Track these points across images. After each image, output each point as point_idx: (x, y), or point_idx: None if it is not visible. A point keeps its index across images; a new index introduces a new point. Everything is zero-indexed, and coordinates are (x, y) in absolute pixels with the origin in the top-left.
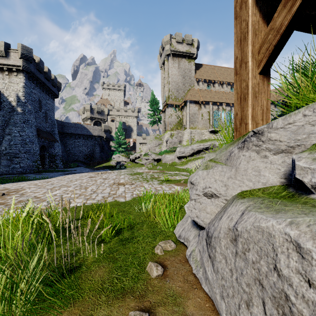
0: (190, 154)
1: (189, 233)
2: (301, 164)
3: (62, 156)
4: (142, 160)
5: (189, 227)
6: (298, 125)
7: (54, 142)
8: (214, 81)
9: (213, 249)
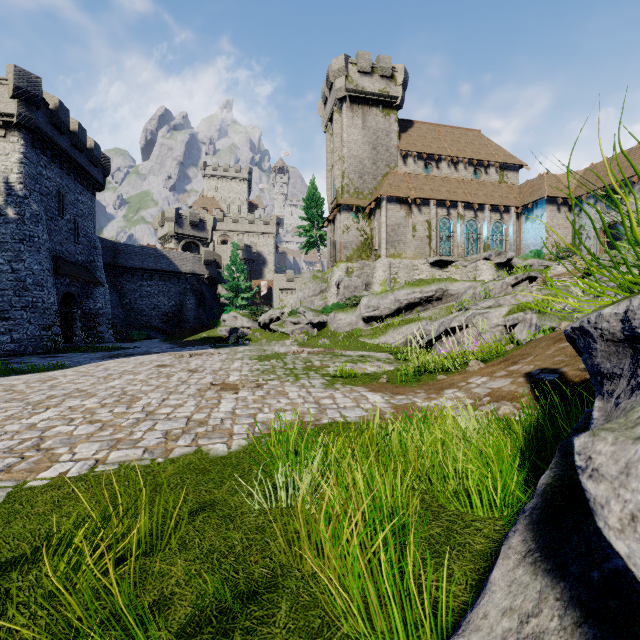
0: (391, 311)
1: None
2: None
3: (115, 316)
4: (285, 325)
5: None
6: None
7: (93, 286)
8: (439, 157)
9: None
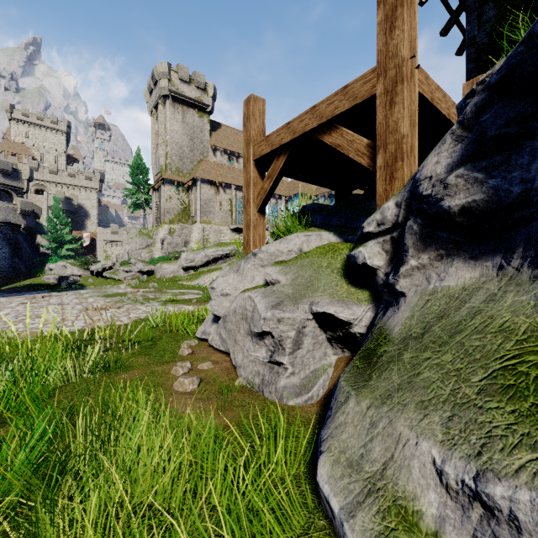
0: (203, 263)
1: (210, 329)
2: (267, 272)
3: None
4: (118, 273)
5: (210, 325)
6: (273, 250)
7: None
8: (238, 154)
9: (226, 322)
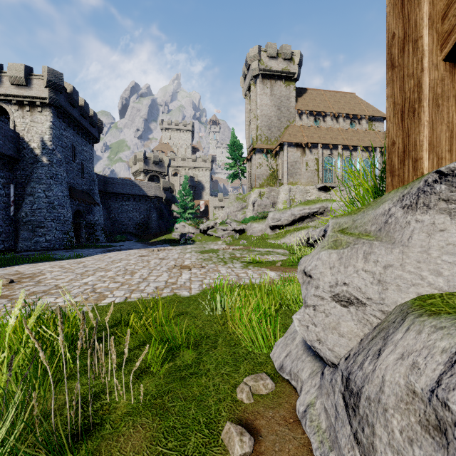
0: (289, 222)
1: (301, 364)
2: None
3: (105, 225)
4: (217, 231)
5: (299, 352)
6: None
7: (93, 205)
8: (325, 113)
9: (365, 425)
